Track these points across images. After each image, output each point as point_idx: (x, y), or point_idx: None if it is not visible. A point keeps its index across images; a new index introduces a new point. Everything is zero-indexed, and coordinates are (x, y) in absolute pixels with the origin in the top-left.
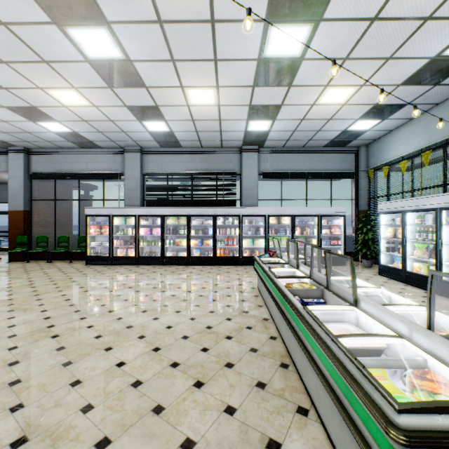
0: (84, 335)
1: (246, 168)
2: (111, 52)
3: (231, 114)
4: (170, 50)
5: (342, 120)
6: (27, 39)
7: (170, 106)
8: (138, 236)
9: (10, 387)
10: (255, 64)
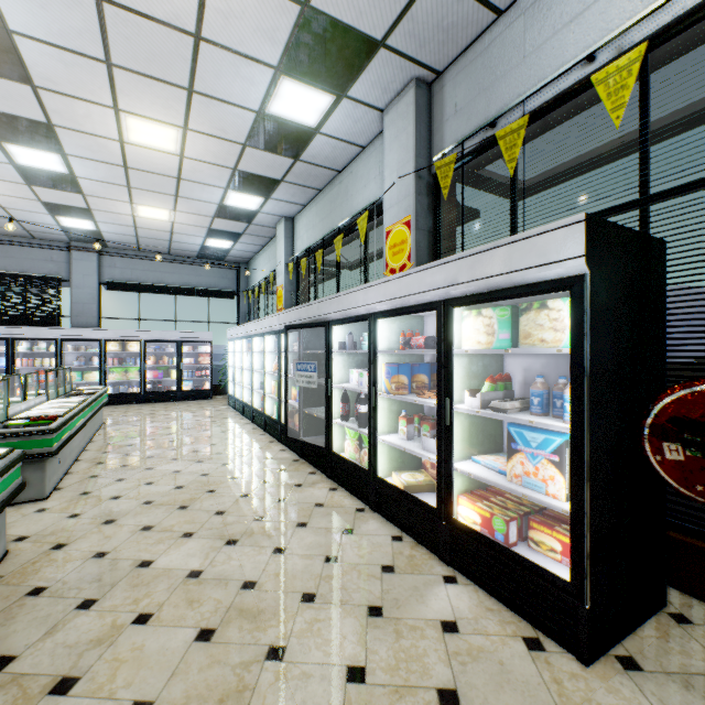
0: None
1: (79, 274)
2: None
3: (17, 204)
4: None
5: (189, 235)
6: None
7: None
8: None
9: None
10: (12, 167)
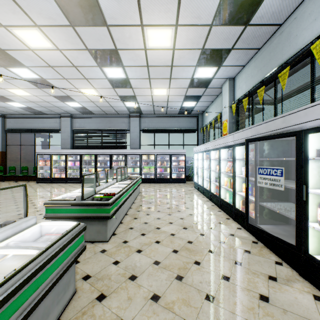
0: (12, 207)
1: (132, 127)
2: (33, 76)
3: (111, 99)
4: (61, 75)
5: (175, 102)
6: None
7: (76, 96)
8: (67, 166)
9: None
10: (107, 80)
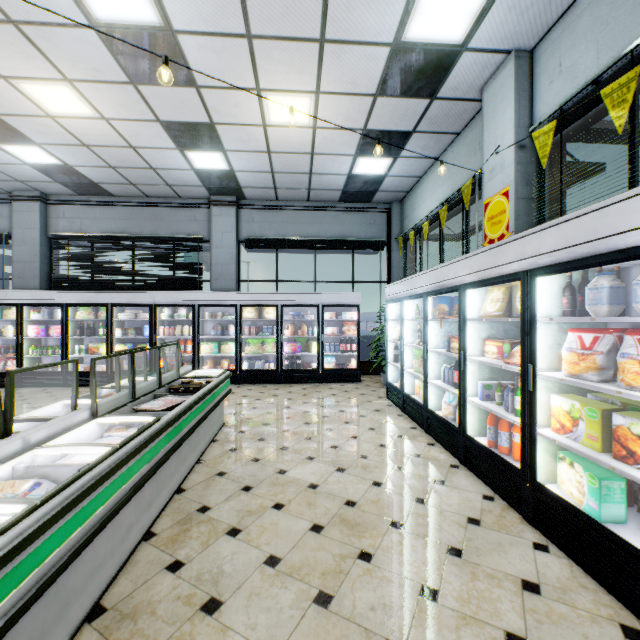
0: None
1: (218, 231)
2: None
3: (141, 136)
4: None
5: (333, 156)
6: None
7: (19, 116)
8: (21, 338)
9: None
10: (96, 37)
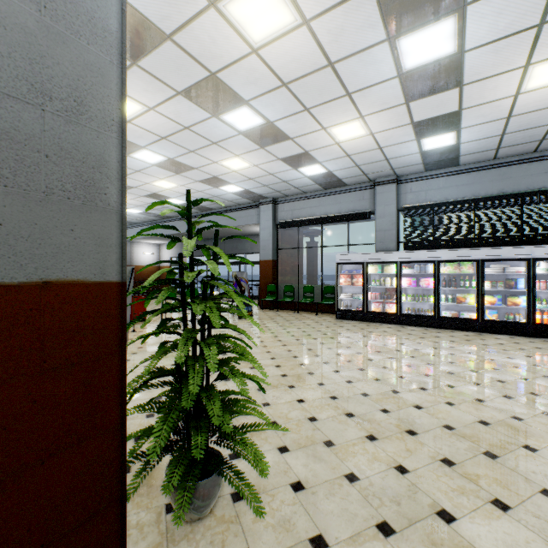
0: (458, 415)
1: None
2: (441, 50)
3: None
4: (546, 8)
5: None
6: (344, 74)
7: (482, 104)
8: (400, 288)
9: (450, 467)
10: None
